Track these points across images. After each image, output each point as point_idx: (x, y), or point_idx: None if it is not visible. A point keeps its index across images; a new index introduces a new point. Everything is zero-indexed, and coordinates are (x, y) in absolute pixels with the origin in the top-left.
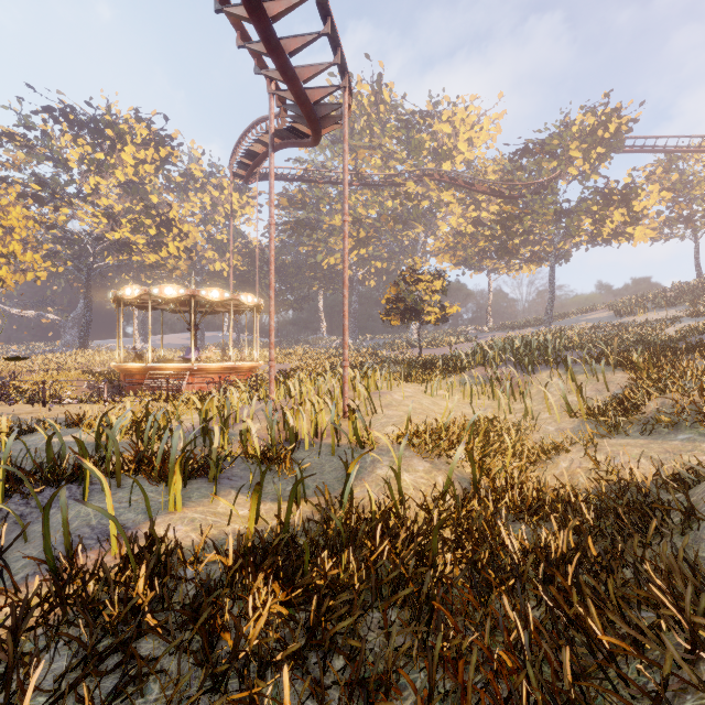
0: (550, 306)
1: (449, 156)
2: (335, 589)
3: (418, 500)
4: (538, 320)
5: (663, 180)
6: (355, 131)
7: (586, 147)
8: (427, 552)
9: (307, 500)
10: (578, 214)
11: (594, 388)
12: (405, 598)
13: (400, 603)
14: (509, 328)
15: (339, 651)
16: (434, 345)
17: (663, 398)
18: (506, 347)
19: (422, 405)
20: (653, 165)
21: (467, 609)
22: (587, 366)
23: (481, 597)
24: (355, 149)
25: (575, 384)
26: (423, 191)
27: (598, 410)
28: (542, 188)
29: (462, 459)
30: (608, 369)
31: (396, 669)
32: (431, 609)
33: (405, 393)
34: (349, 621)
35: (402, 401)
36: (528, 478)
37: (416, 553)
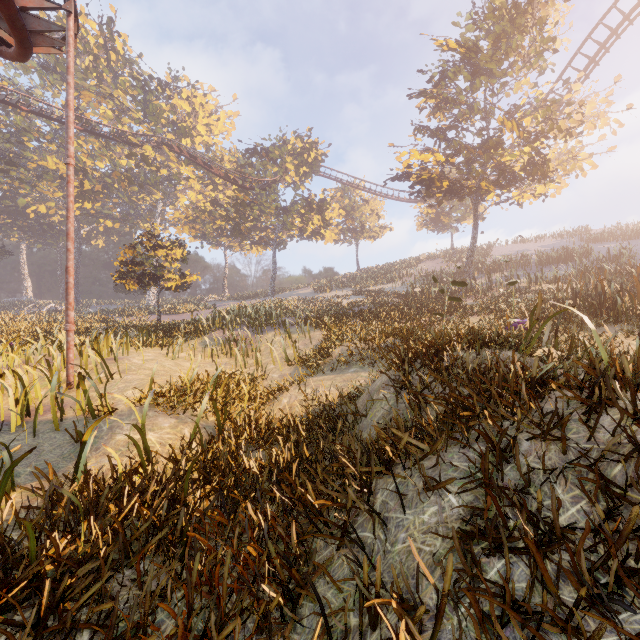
0: (273, 282)
1: (189, 134)
2: (73, 566)
3: (165, 455)
4: (264, 292)
5: (341, 202)
6: (77, 67)
7: (297, 163)
8: (178, 497)
9: (21, 487)
10: (292, 213)
11: (303, 343)
12: (159, 544)
13: (153, 550)
14: (242, 299)
15: (84, 626)
16: (174, 311)
17: (342, 346)
18: (240, 313)
19: (165, 367)
20: (336, 190)
21: (218, 530)
22: (299, 327)
23: (229, 516)
24: (77, 87)
25: (291, 341)
26: (162, 159)
27: (306, 358)
28: (267, 186)
29: (206, 410)
30: (312, 329)
31: (153, 609)
32: (186, 542)
33: (146, 357)
34: (97, 587)
35: (143, 365)
36: (261, 415)
37: (168, 500)
